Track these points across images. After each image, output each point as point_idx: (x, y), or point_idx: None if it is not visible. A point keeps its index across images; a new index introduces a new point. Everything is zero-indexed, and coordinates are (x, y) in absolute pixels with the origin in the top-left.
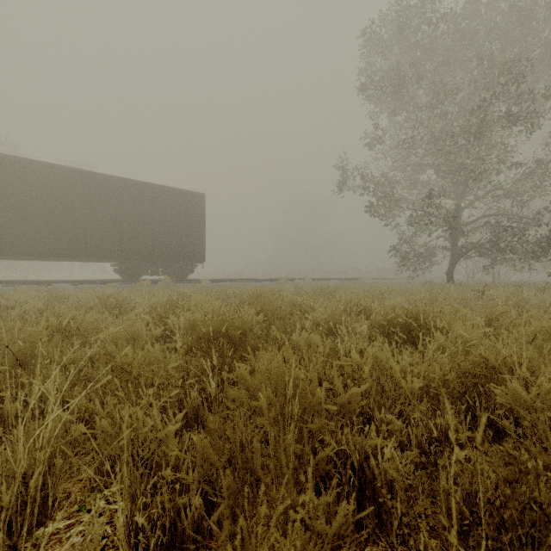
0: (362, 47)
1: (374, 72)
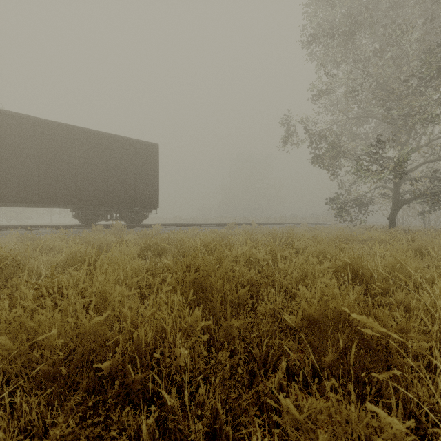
0: (307, 4)
1: (321, 23)
